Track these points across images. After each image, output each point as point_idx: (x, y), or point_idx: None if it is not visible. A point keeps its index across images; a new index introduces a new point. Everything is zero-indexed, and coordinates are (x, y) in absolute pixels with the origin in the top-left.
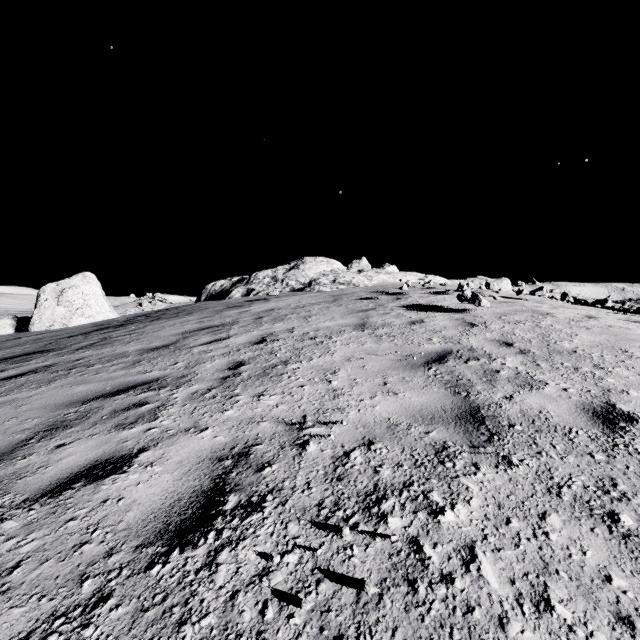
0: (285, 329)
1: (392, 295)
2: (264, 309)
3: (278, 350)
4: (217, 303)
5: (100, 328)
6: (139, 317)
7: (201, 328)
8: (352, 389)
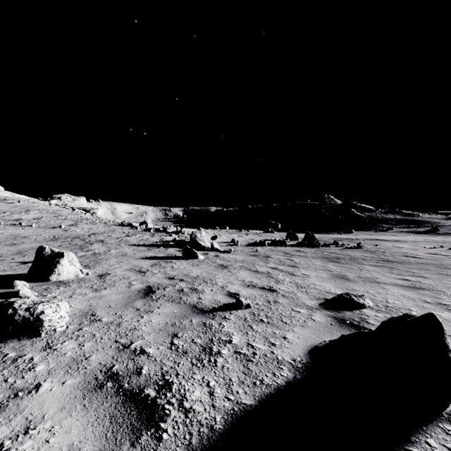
0: None
1: (2, 200)
2: None
3: None
4: None
5: None
6: None
7: None
8: None
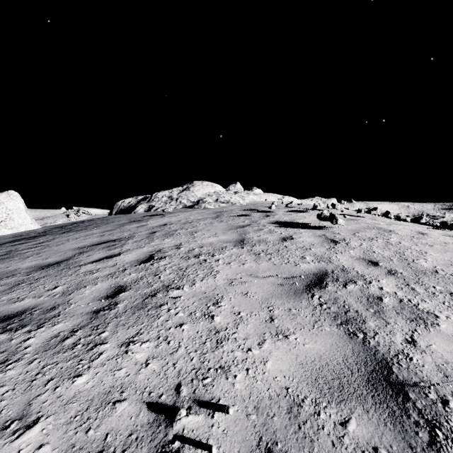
0: (173, 245)
1: (262, 212)
2: (158, 224)
3: (163, 270)
4: (123, 217)
5: (15, 239)
6: (55, 229)
7: (99, 242)
8: (237, 329)
